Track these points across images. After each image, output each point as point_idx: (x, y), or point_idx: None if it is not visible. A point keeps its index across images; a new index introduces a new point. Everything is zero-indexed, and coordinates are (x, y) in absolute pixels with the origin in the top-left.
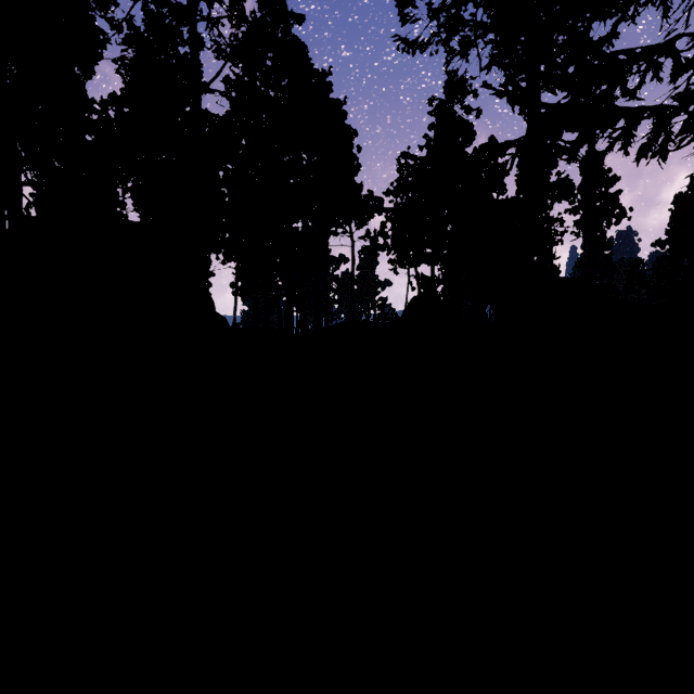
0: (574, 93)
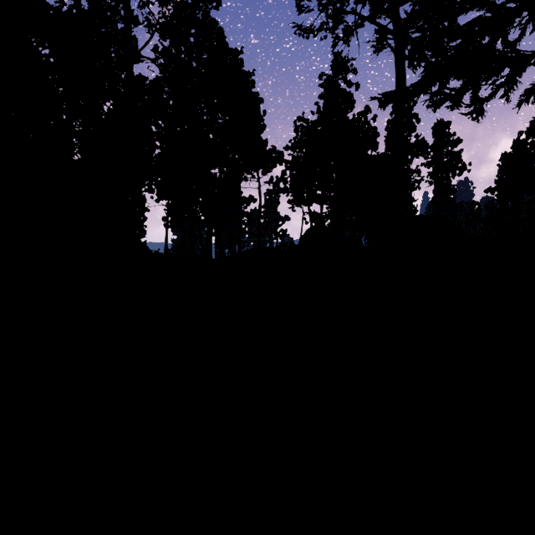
0: (464, 40)
